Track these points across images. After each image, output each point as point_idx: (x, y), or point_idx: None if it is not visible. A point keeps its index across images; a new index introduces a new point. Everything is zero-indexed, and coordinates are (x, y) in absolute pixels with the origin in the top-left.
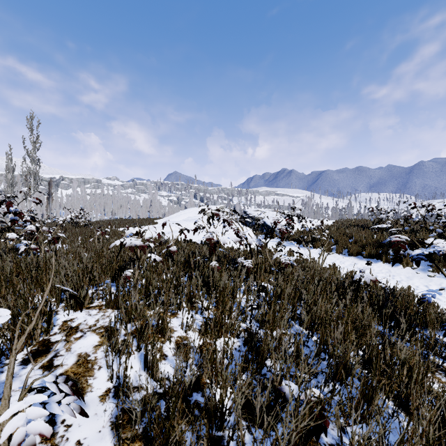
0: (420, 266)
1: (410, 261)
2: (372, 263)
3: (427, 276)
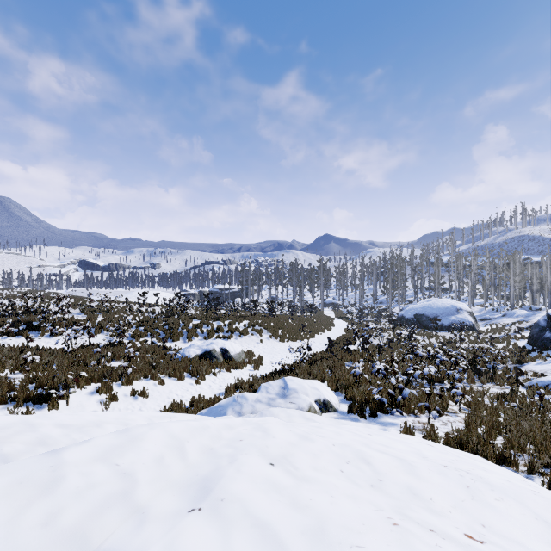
0: (34, 335)
1: (28, 333)
2: (3, 340)
3: (39, 339)
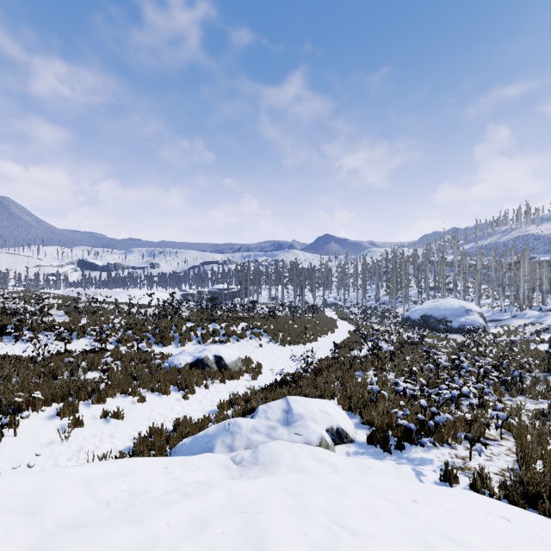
0: (8, 340)
1: (1, 338)
2: None
3: (13, 344)
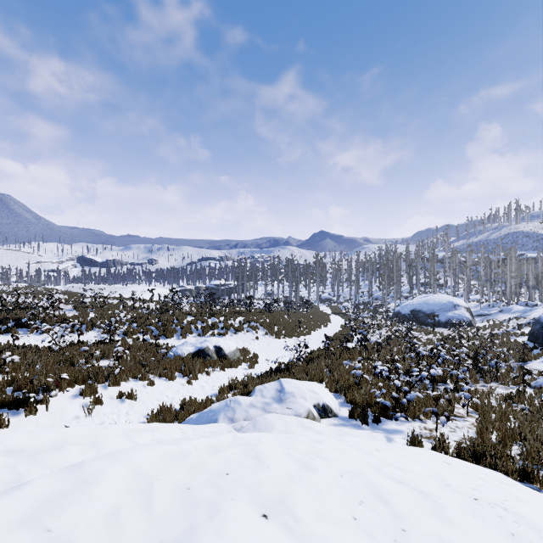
0: (23, 332)
1: (17, 330)
2: None
3: (28, 336)
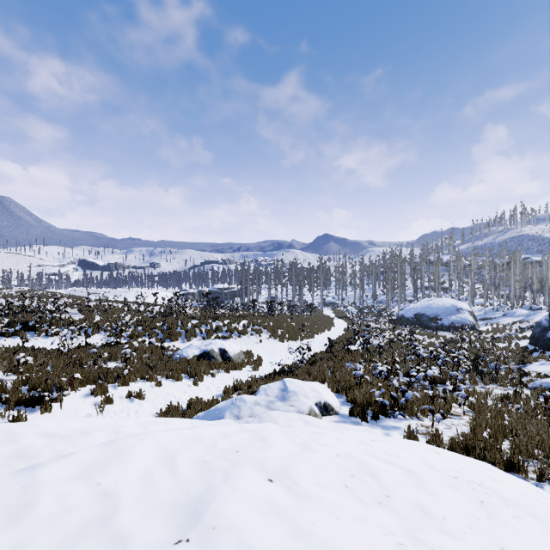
0: (30, 335)
1: (25, 333)
2: None
3: (35, 339)
